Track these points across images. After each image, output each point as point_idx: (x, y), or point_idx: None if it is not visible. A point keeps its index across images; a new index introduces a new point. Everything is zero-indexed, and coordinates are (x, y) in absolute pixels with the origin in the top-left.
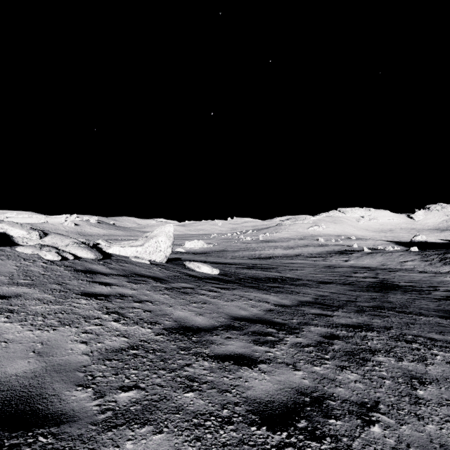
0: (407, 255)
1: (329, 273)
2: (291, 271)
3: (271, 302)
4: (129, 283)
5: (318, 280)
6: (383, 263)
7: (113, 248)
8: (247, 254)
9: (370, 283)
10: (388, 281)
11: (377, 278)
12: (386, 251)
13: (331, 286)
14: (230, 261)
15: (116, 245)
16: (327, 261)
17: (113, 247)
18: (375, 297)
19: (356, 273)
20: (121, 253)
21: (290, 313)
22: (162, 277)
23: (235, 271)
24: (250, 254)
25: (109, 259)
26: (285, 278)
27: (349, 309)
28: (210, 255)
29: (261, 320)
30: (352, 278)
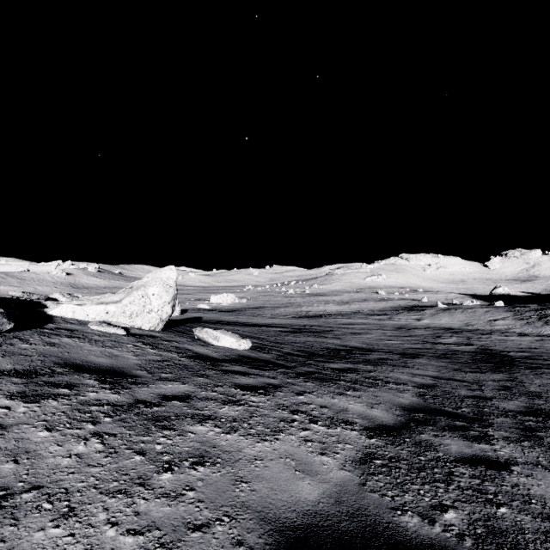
0: (495, 312)
1: (405, 338)
2: (354, 335)
3: (357, 422)
4: (11, 399)
5: (398, 350)
6: (467, 322)
7: (61, 307)
8: (290, 312)
9: (472, 355)
10: (492, 350)
11: (473, 346)
12: (466, 306)
13: (423, 362)
14: (269, 321)
15: (76, 302)
16: (394, 321)
17: (61, 306)
18: (506, 385)
19: (441, 337)
20: (76, 316)
21: (418, 469)
22: (130, 367)
23: (276, 339)
24: (295, 312)
25: (36, 328)
26: (350, 349)
27: (504, 427)
28: (243, 313)
29: (366, 535)
30: (441, 345)
